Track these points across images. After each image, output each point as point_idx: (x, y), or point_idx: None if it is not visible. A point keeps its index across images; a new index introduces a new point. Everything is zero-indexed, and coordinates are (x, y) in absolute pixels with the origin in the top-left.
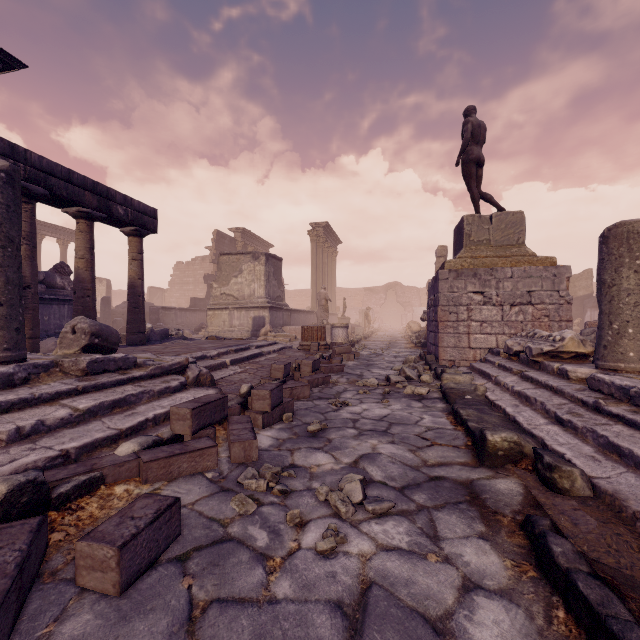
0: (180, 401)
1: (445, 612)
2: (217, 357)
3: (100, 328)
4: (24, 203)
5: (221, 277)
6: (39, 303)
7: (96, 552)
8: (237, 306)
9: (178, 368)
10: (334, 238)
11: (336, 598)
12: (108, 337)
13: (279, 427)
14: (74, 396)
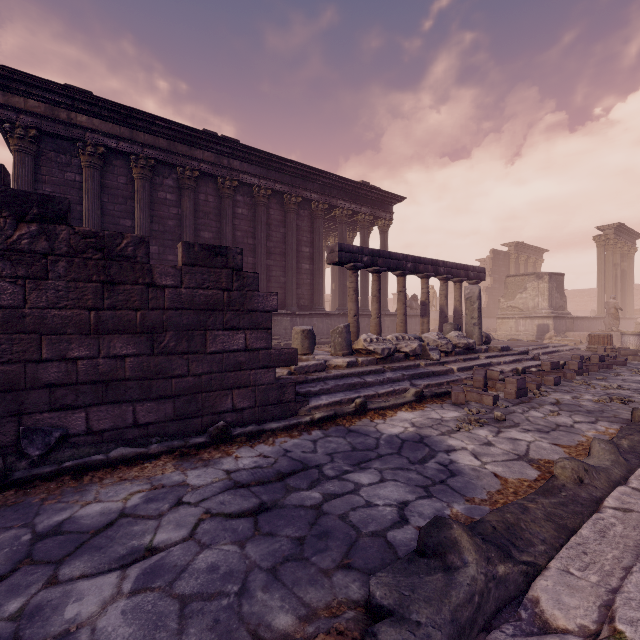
0: (535, 363)
1: (633, 396)
2: (532, 350)
3: (487, 335)
4: (444, 283)
5: (507, 294)
6: (408, 318)
7: (548, 378)
8: (522, 316)
9: (525, 352)
10: (630, 234)
11: (605, 392)
12: (489, 338)
13: (582, 376)
14: (503, 356)
